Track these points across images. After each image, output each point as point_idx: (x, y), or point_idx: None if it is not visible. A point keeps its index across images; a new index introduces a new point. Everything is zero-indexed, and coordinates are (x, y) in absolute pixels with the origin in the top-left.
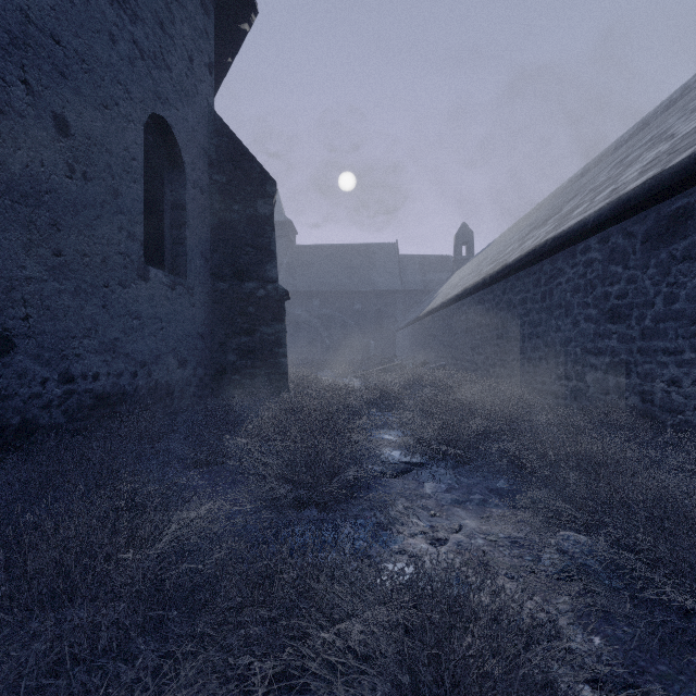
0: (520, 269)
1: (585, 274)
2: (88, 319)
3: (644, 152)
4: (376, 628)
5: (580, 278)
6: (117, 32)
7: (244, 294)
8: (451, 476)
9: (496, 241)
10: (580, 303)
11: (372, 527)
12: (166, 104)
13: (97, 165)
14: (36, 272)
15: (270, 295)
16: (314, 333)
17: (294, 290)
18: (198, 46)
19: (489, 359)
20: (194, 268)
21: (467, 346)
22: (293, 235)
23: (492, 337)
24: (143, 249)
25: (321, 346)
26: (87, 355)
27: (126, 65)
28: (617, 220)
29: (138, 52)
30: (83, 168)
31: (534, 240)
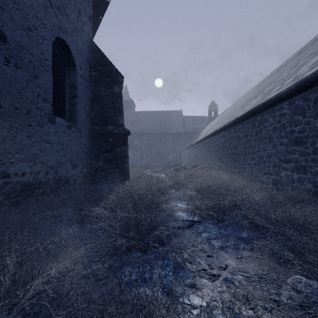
0: (244, 119)
1: (280, 121)
2: (18, 143)
3: (309, 59)
4: None
5: (277, 123)
6: None
7: (107, 132)
8: (216, 229)
9: (228, 109)
10: (277, 136)
11: (173, 266)
12: (65, 33)
13: (24, 60)
14: None
15: (120, 132)
16: (143, 152)
17: (134, 132)
18: (83, 6)
19: (228, 164)
20: (81, 118)
21: (216, 158)
22: (133, 106)
23: (229, 153)
24: (52, 107)
25: (146, 158)
26: (18, 162)
27: (42, 9)
28: (299, 92)
29: (49, 4)
30: (15, 61)
31: (251, 105)
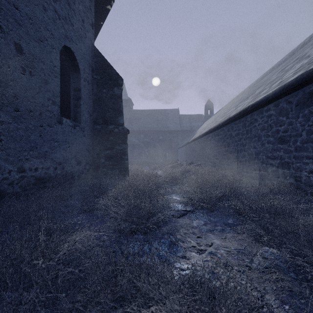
0: (236, 119)
1: (267, 121)
2: (32, 141)
3: (294, 64)
4: (172, 309)
5: (265, 123)
6: (47, 5)
7: (108, 131)
8: (206, 217)
9: (223, 108)
10: (265, 135)
11: (168, 244)
12: (71, 41)
13: (37, 68)
14: (5, 119)
15: (120, 131)
16: (141, 149)
17: (132, 130)
18: (86, 15)
19: (221, 161)
20: (84, 118)
21: (211, 155)
22: (131, 105)
23: (222, 151)
24: (59, 109)
25: (144, 155)
26: (32, 159)
27: (51, 22)
28: (283, 95)
29: (57, 16)
30: (29, 69)
31: (242, 106)
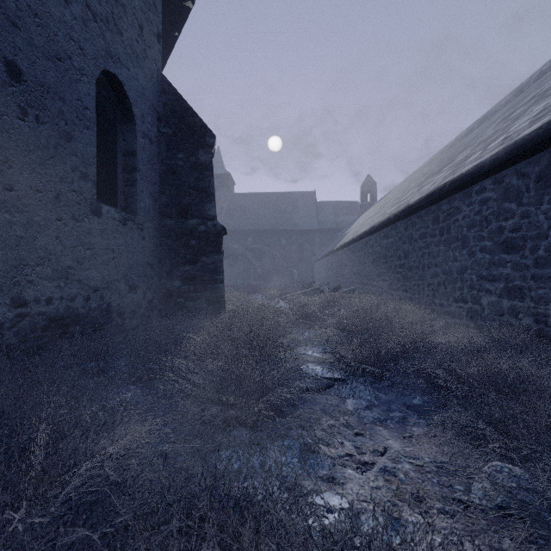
0: (420, 208)
1: (480, 211)
2: (41, 248)
3: (530, 107)
4: None
5: (475, 215)
6: None
7: (187, 229)
8: (370, 393)
9: (395, 189)
10: (475, 237)
11: (299, 449)
12: (118, 64)
13: (50, 111)
14: None
15: (209, 230)
16: (249, 263)
17: (232, 229)
18: (147, 17)
19: (393, 284)
20: (143, 206)
21: (373, 273)
22: (231, 185)
23: (395, 266)
24: (95, 188)
25: (254, 274)
26: (40, 281)
27: (79, 25)
28: (511, 163)
29: (91, 15)
30: (35, 112)
31: (432, 185)
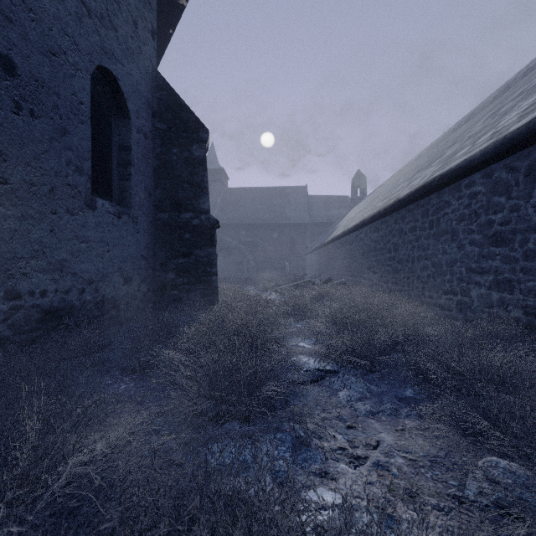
0: (410, 202)
1: (470, 205)
2: (35, 241)
3: (518, 102)
4: None
5: (465, 209)
6: None
7: (181, 222)
8: (362, 385)
9: (384, 184)
10: (465, 230)
11: (291, 443)
12: (113, 59)
13: (44, 105)
14: None
15: (203, 223)
16: (242, 256)
17: (226, 223)
18: (142, 14)
19: (383, 277)
20: (138, 200)
21: (364, 266)
22: (225, 180)
23: (385, 259)
24: (90, 182)
25: (247, 266)
26: (34, 274)
27: (74, 20)
28: (500, 157)
29: (86, 11)
30: (30, 106)
31: (422, 179)
